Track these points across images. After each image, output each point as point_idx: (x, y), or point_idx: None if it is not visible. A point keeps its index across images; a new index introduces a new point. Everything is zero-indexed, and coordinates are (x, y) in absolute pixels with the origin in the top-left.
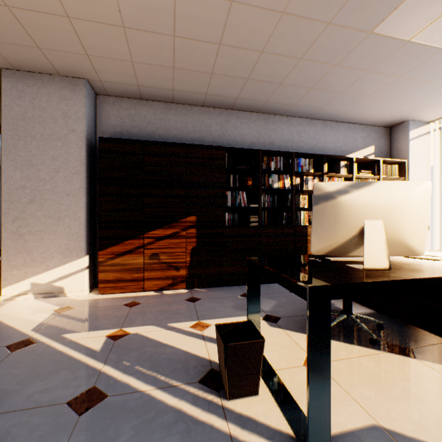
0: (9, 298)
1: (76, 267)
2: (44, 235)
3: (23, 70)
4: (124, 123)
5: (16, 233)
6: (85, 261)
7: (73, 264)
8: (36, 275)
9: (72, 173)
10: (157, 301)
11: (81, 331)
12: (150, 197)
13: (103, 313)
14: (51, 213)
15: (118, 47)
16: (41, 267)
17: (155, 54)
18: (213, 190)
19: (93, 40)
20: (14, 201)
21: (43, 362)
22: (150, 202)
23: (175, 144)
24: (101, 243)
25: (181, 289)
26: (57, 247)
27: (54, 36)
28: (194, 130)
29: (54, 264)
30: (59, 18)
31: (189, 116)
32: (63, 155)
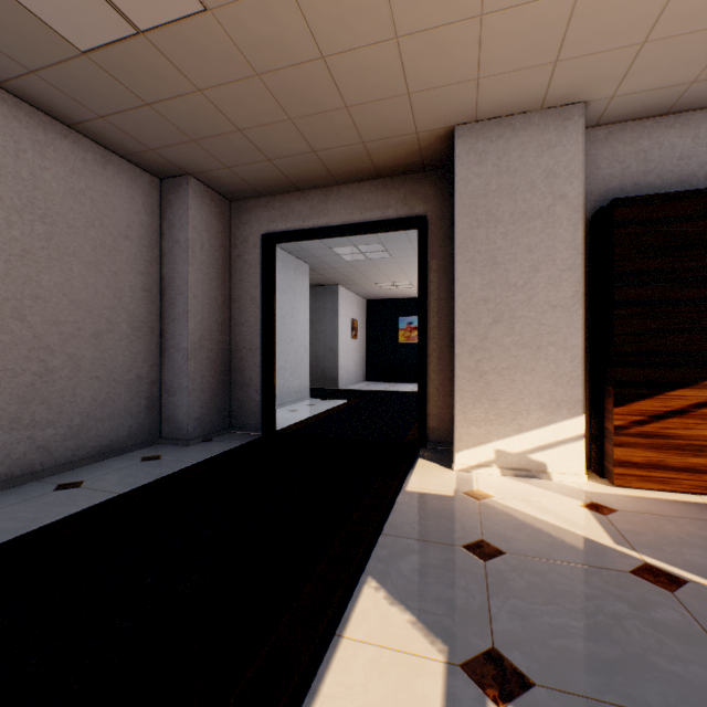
0: (464, 468)
1: (566, 432)
2: (514, 376)
3: (485, 118)
4: (626, 169)
5: (474, 370)
6: (582, 423)
7: (561, 427)
8: (502, 439)
9: (560, 269)
10: None
11: None
12: None
13: None
14: (524, 339)
15: None
16: (508, 426)
17: None
18: None
19: None
20: (470, 322)
21: None
22: None
23: None
24: (616, 393)
25: None
26: (534, 396)
27: (611, 24)
28: None
29: (529, 424)
30: None
31: None
32: (544, 241)
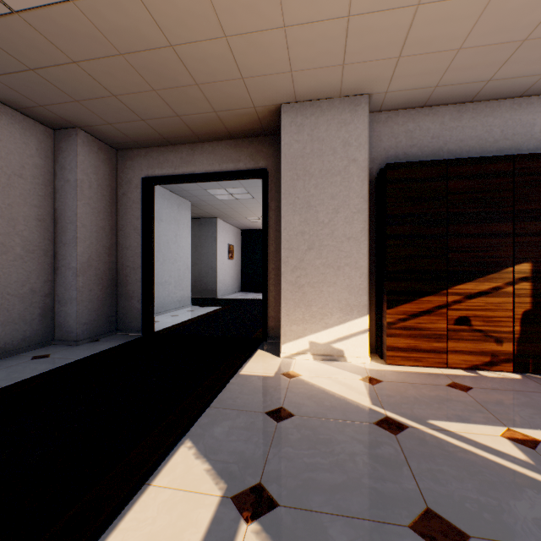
0: (288, 355)
1: (356, 327)
2: (322, 288)
3: (302, 100)
4: (399, 143)
5: (295, 284)
6: (367, 320)
7: (353, 324)
8: (314, 333)
9: (352, 212)
10: (495, 387)
11: (448, 420)
12: (456, 238)
13: (436, 395)
14: (329, 261)
15: (455, 31)
16: (318, 324)
17: (510, 24)
18: None
19: (426, 30)
20: (292, 248)
21: (465, 462)
22: (455, 245)
23: (493, 158)
24: (388, 299)
25: (503, 371)
26: (336, 302)
27: (375, 42)
28: (503, 136)
29: (332, 322)
30: (402, 11)
31: (494, 116)
32: (342, 191)
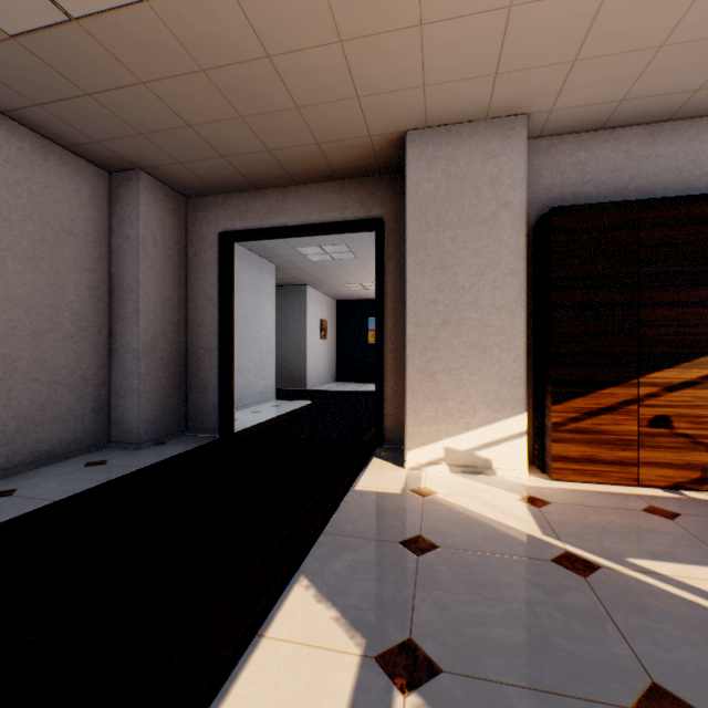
0: (415, 466)
1: (509, 429)
2: (462, 375)
3: (434, 125)
4: (566, 179)
5: (424, 370)
6: (524, 420)
7: (505, 424)
8: (451, 437)
9: (504, 273)
10: None
11: (656, 559)
12: (650, 308)
13: (631, 524)
14: (471, 340)
15: (657, 22)
16: (457, 425)
17: None
18: None
19: (616, 22)
20: (421, 323)
21: (693, 619)
22: (649, 317)
23: (705, 197)
24: (554, 391)
25: None
26: (481, 395)
27: (543, 41)
28: None
29: (475, 422)
30: None
31: (703, 139)
32: (490, 246)
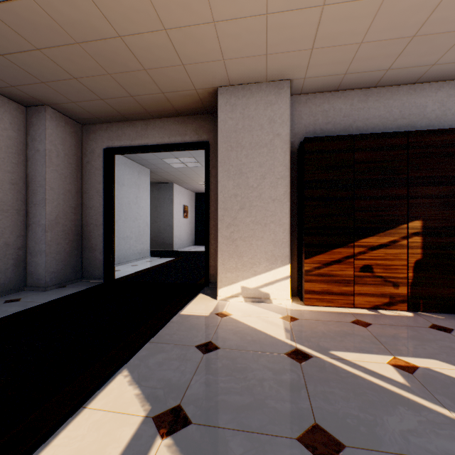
0: (223, 298)
1: (280, 274)
2: (252, 241)
3: (235, 84)
4: (317, 120)
5: (229, 238)
6: (289, 269)
7: (277, 271)
8: (245, 280)
9: (277, 178)
10: (390, 323)
11: (346, 351)
12: (361, 200)
13: (341, 330)
14: (258, 219)
15: (356, 28)
16: (249, 272)
17: (400, 23)
18: (446, 186)
19: (332, 27)
20: (227, 208)
21: (353, 385)
22: (360, 205)
23: (391, 134)
24: (306, 251)
25: (399, 310)
26: (263, 253)
27: (291, 36)
28: (401, 116)
29: (260, 270)
30: (311, 10)
31: (394, 99)
32: (269, 160)
